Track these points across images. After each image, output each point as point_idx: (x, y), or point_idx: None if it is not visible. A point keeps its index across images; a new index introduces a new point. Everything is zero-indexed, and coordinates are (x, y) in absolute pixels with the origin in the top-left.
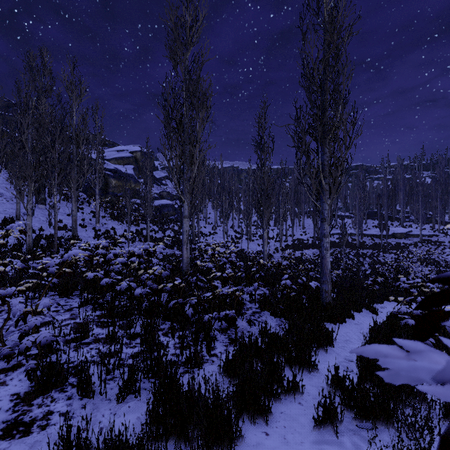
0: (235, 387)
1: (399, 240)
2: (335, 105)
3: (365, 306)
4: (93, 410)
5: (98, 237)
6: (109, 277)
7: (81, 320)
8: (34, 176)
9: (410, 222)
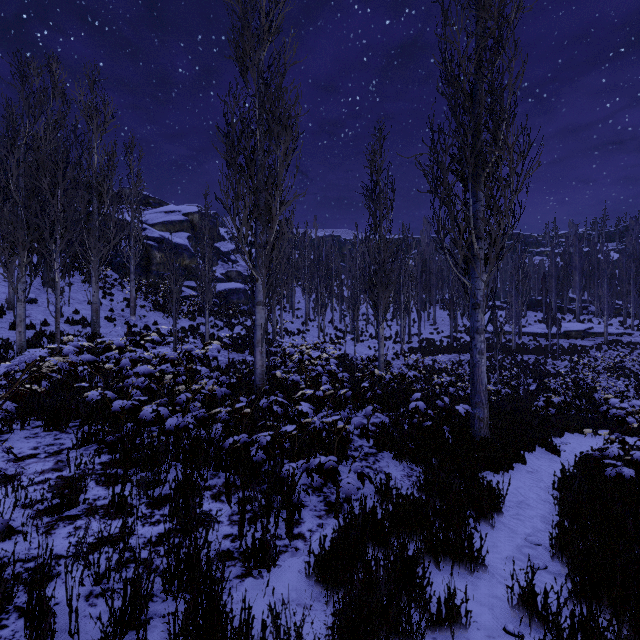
0: (337, 625)
1: (575, 340)
2: (495, 121)
3: (540, 441)
4: None
5: (132, 335)
6: (128, 397)
7: (72, 472)
8: (28, 241)
9: (589, 315)
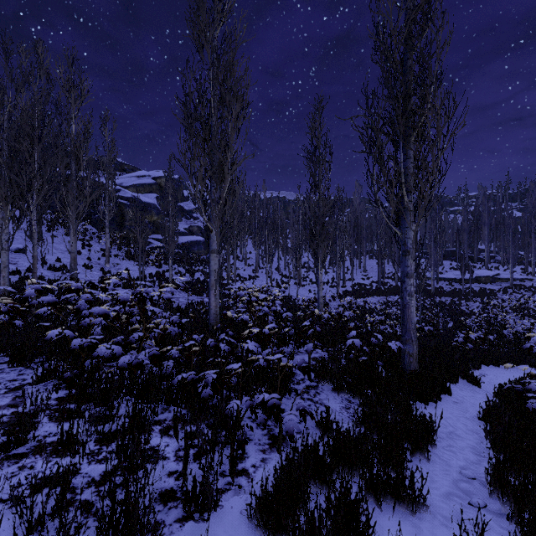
0: None
1: (484, 285)
2: (424, 85)
3: (462, 374)
4: None
5: None
6: (88, 335)
7: (28, 407)
8: (10, 197)
9: (495, 263)
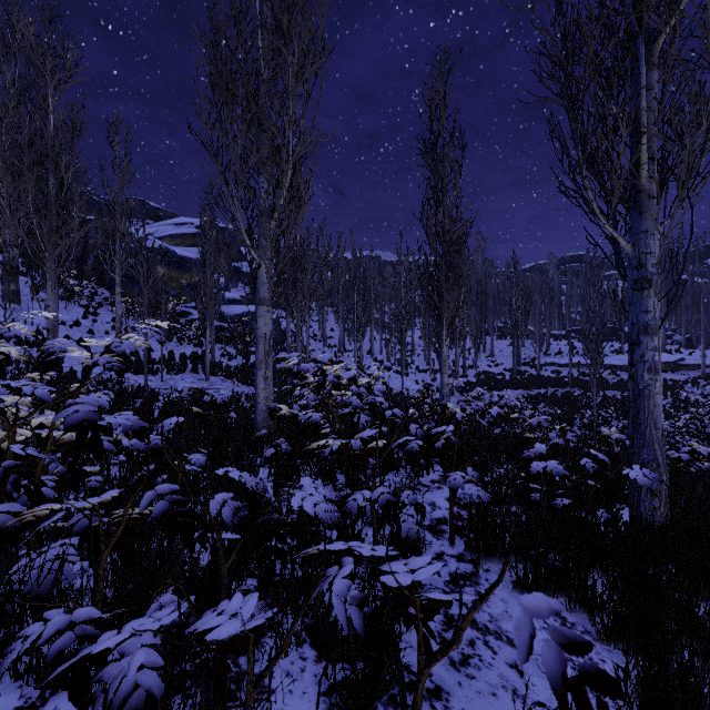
0: None
1: (663, 374)
2: None
3: None
4: None
5: None
6: None
7: None
8: None
9: (674, 345)
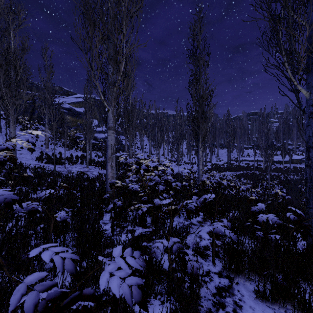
0: None
1: (295, 165)
2: None
3: None
4: None
5: (39, 158)
6: None
7: None
8: None
9: (299, 152)
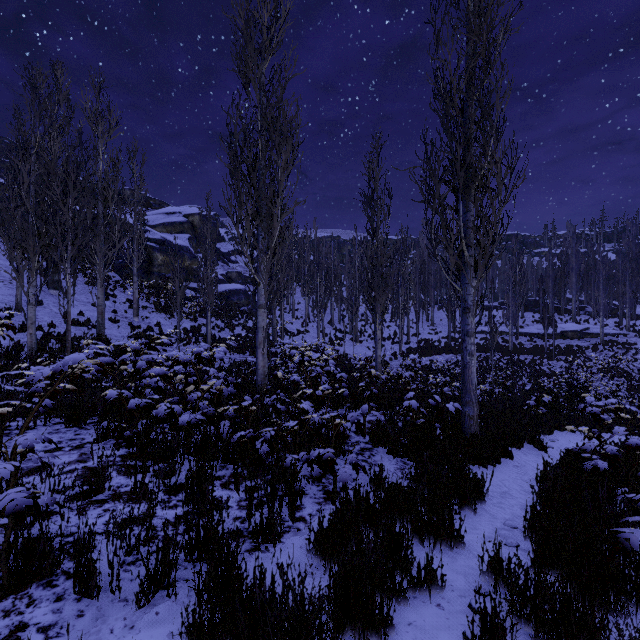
0: (333, 581)
1: (571, 341)
2: (484, 137)
3: (528, 438)
4: (96, 620)
5: (136, 336)
6: (142, 396)
7: (96, 463)
8: (39, 247)
9: (586, 316)
